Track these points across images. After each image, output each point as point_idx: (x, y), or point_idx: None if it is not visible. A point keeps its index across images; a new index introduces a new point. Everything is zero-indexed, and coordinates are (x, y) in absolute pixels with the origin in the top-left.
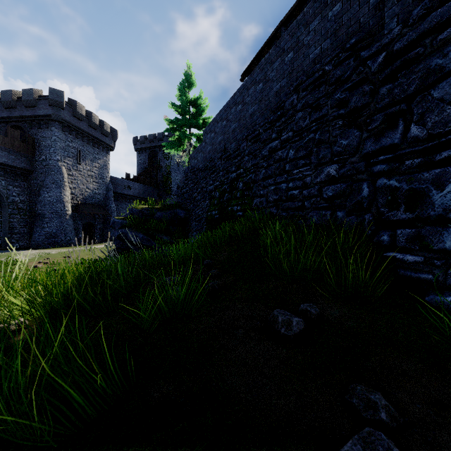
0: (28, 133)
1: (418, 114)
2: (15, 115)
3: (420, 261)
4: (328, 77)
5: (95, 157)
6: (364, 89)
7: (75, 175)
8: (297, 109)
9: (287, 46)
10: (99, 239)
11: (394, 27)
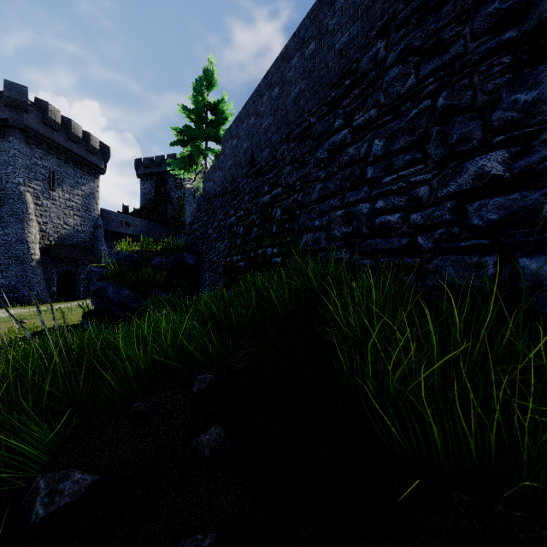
0: None
1: None
2: None
3: None
4: None
5: (77, 182)
6: None
7: (46, 206)
8: (388, 63)
9: None
10: (83, 293)
11: None
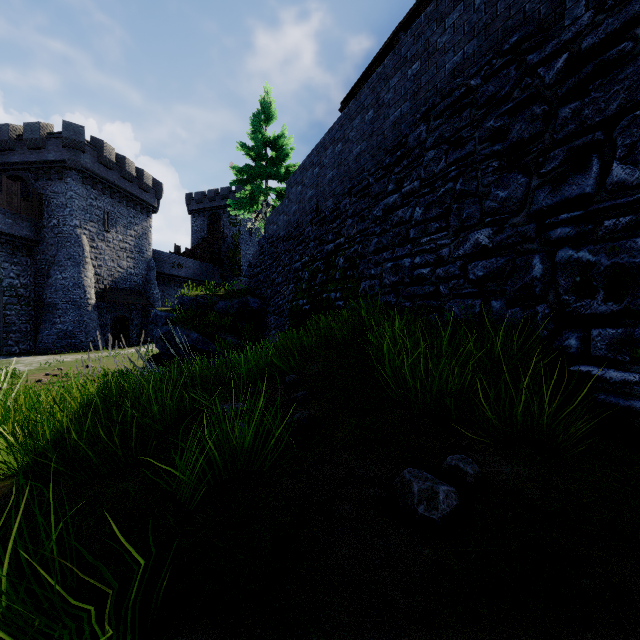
0: (32, 187)
1: (624, 146)
2: (13, 161)
3: (633, 380)
4: (475, 96)
5: (130, 222)
6: (534, 112)
7: (100, 248)
8: (427, 146)
9: (410, 53)
10: (136, 340)
11: (582, 14)
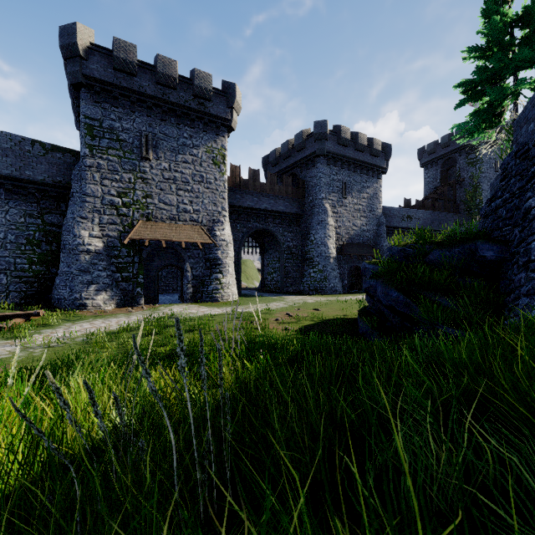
0: (299, 177)
1: None
2: (290, 164)
3: None
4: None
5: (363, 186)
6: None
7: (339, 212)
8: None
9: None
10: None
11: None
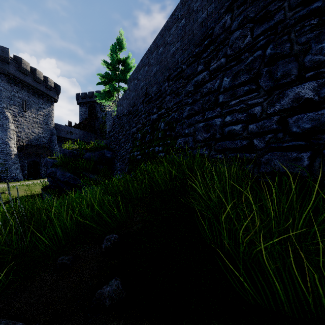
0: None
1: None
2: None
3: None
4: None
5: (40, 107)
6: None
7: (20, 121)
8: (232, 29)
9: None
10: (44, 174)
11: None
